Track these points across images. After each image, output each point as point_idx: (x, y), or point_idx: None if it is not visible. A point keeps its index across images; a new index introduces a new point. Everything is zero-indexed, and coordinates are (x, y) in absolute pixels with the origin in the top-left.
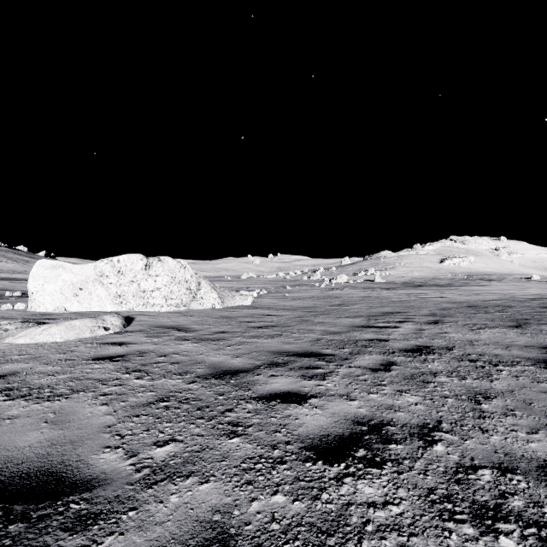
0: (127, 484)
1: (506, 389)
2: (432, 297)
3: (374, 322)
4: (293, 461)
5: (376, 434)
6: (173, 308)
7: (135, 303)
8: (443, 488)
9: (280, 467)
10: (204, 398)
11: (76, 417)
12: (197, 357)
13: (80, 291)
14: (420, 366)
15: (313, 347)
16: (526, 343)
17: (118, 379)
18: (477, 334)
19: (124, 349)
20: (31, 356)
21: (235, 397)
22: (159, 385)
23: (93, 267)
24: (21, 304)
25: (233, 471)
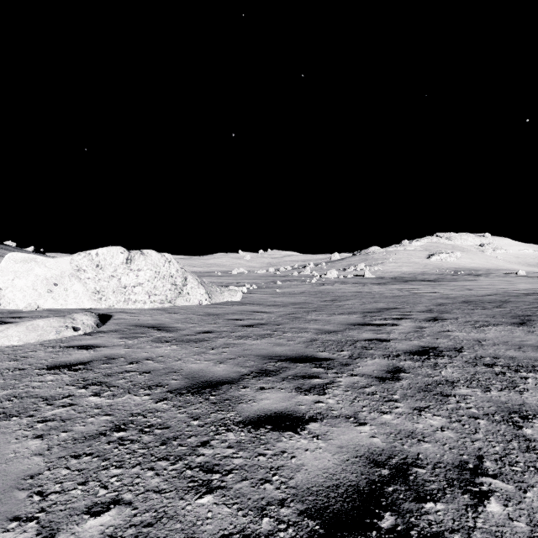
0: None
1: None
2: (425, 293)
3: (370, 319)
4: None
5: (402, 483)
6: (157, 305)
7: (115, 300)
8: None
9: None
10: (173, 425)
11: None
12: (174, 364)
13: (55, 287)
14: (432, 373)
15: (307, 349)
16: (537, 342)
17: (70, 395)
18: (482, 332)
19: (90, 353)
20: None
21: (213, 422)
22: (119, 405)
23: (69, 260)
24: None
25: None
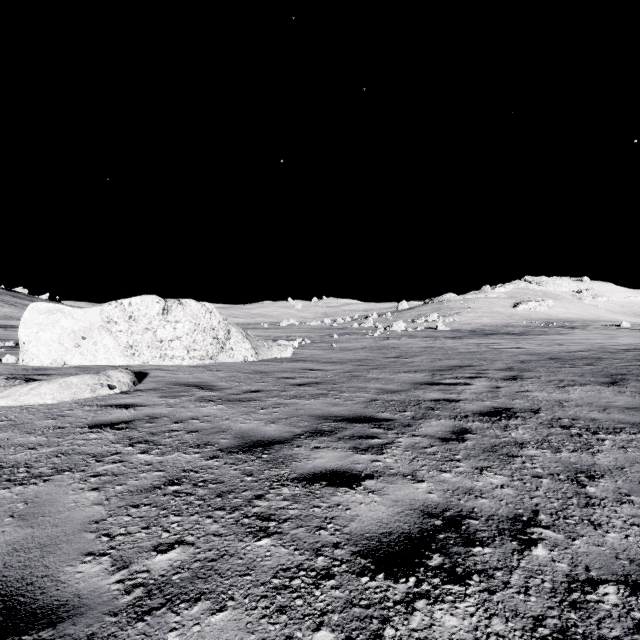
0: (109, 613)
1: (613, 465)
2: (507, 348)
3: (440, 378)
4: (344, 575)
5: (454, 531)
6: (197, 362)
7: (150, 355)
8: (554, 616)
9: (326, 583)
10: (227, 480)
11: (54, 508)
12: (222, 424)
13: (83, 341)
14: (501, 434)
15: (366, 410)
16: (626, 404)
17: (117, 453)
18: (565, 393)
19: (130, 413)
20: (11, 423)
21: (267, 479)
22: (169, 462)
23: (99, 311)
24: (11, 357)
25: (260, 591)
